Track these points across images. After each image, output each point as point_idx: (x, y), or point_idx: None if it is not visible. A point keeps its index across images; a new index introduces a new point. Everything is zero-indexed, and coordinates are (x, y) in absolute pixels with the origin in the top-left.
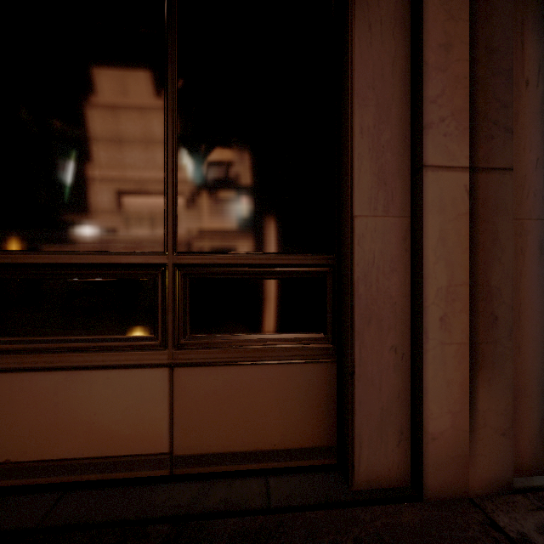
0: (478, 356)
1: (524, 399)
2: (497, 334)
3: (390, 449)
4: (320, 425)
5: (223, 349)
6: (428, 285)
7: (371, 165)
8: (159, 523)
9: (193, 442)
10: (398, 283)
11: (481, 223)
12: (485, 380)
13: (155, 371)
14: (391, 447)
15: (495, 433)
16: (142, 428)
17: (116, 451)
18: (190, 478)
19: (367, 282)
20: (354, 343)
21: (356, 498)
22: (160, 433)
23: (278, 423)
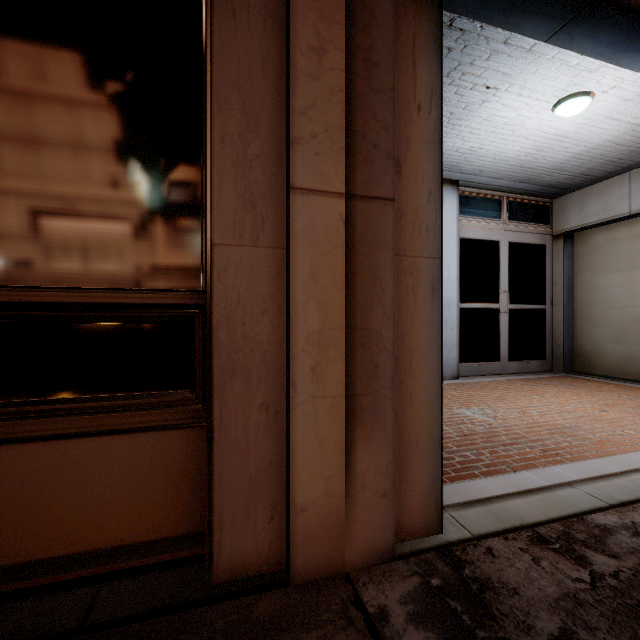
0: (356, 410)
1: (415, 454)
2: (378, 384)
3: (260, 527)
4: (187, 507)
5: (42, 419)
6: (297, 329)
7: (236, 183)
8: None
9: None
10: (270, 327)
11: (360, 259)
12: (364, 436)
13: None
14: (261, 525)
15: (375, 496)
16: None
17: None
18: None
19: (230, 326)
20: (213, 402)
21: (210, 594)
22: None
23: (126, 511)
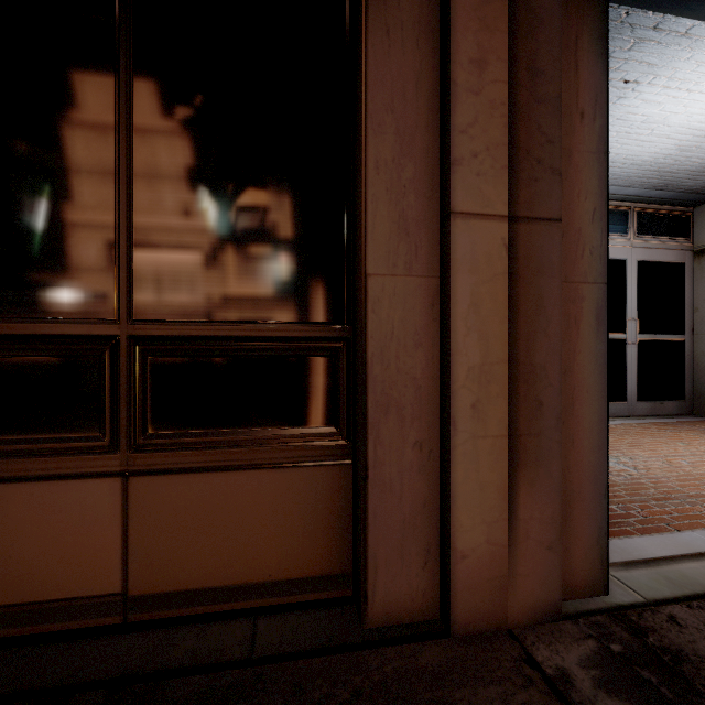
0: (518, 452)
1: (578, 504)
2: (542, 424)
3: (414, 573)
4: (331, 546)
5: (200, 451)
6: (457, 363)
7: (390, 209)
8: (92, 689)
9: (156, 577)
10: (424, 361)
11: (523, 286)
12: (528, 481)
13: (101, 482)
14: (415, 570)
15: (539, 547)
16: (82, 561)
17: (44, 595)
18: (151, 626)
19: (384, 360)
20: (368, 439)
21: (368, 638)
22: (108, 567)
23: (274, 546)
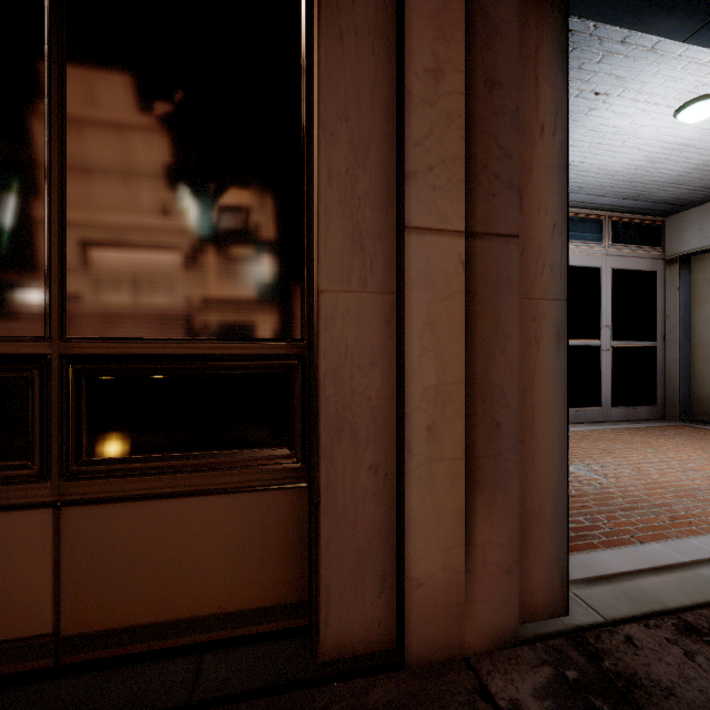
0: (476, 474)
1: (538, 524)
2: (500, 445)
3: (369, 602)
4: (286, 574)
5: (141, 477)
6: (412, 384)
7: (343, 223)
8: None
9: (92, 614)
10: (379, 381)
11: (480, 304)
12: (485, 504)
13: (29, 513)
14: (370, 599)
15: (497, 572)
16: (8, 601)
17: None
18: (85, 669)
19: (338, 380)
20: (320, 463)
21: (318, 674)
22: (38, 606)
23: (224, 577)
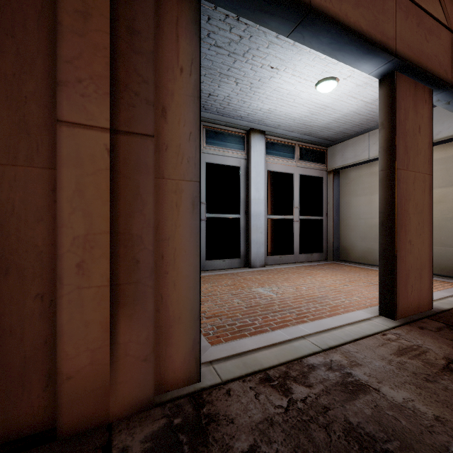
0: (119, 296)
1: (179, 326)
2: (139, 275)
3: (35, 395)
4: None
5: None
6: (63, 234)
7: (10, 113)
8: None
9: None
10: (45, 232)
11: (123, 180)
12: (127, 316)
13: None
14: (36, 393)
15: (136, 361)
16: None
17: None
18: None
19: (4, 232)
20: None
21: None
22: None
23: None
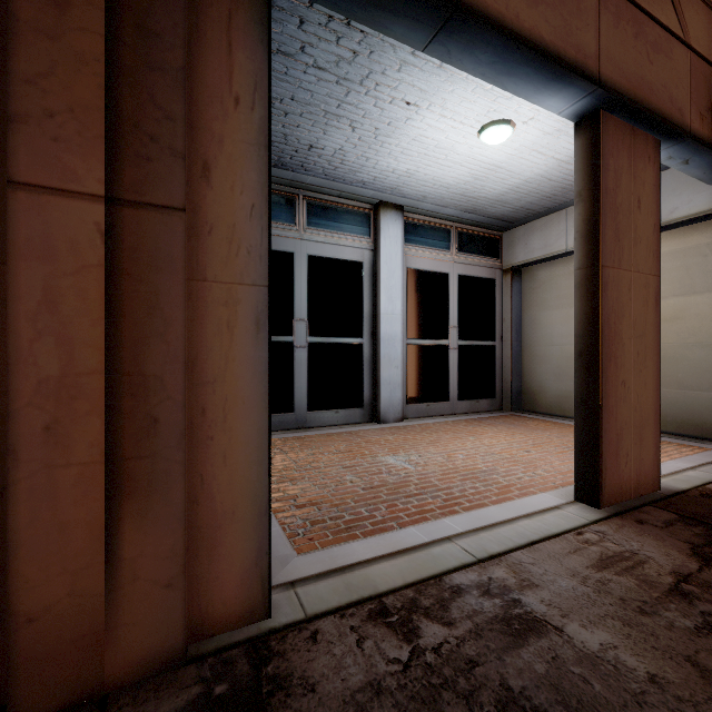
0: (122, 479)
1: (232, 526)
2: (158, 444)
3: None
4: None
5: None
6: (20, 375)
7: None
8: None
9: None
10: None
11: (128, 283)
12: (136, 512)
13: None
14: None
15: (153, 587)
16: None
17: None
18: None
19: None
20: None
21: None
22: None
23: None
